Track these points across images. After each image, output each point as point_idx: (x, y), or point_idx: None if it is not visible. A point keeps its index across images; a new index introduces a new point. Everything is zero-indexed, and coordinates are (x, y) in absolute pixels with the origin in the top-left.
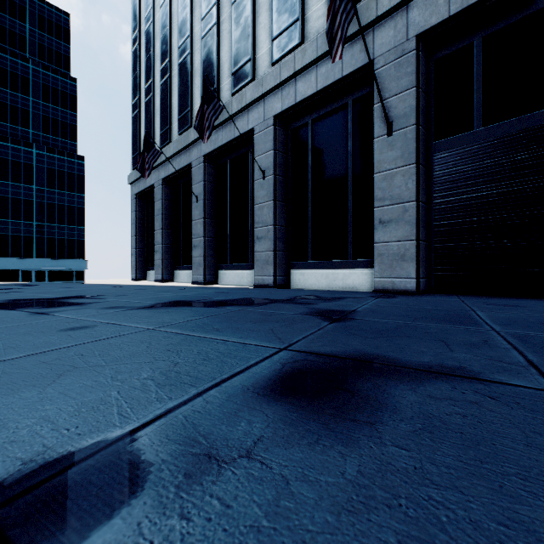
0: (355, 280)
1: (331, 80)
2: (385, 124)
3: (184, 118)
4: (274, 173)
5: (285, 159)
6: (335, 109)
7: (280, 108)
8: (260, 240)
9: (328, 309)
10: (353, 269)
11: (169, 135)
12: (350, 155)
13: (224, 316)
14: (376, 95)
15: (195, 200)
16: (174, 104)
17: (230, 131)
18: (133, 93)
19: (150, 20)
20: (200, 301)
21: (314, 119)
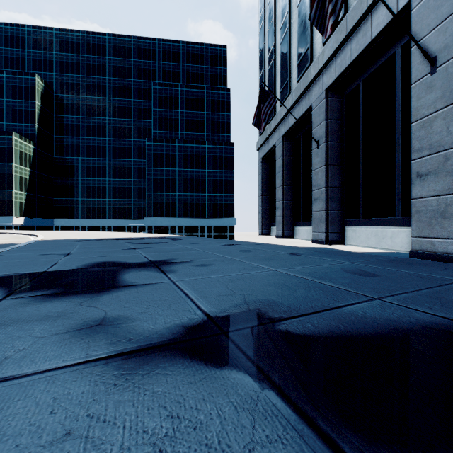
0: None
1: None
2: None
3: (303, 59)
4: None
5: None
6: None
7: None
8: (424, 178)
9: None
10: None
11: (288, 88)
12: None
13: None
14: None
15: (314, 146)
16: (293, 53)
17: (364, 35)
18: (259, 69)
19: None
20: (309, 322)
21: None
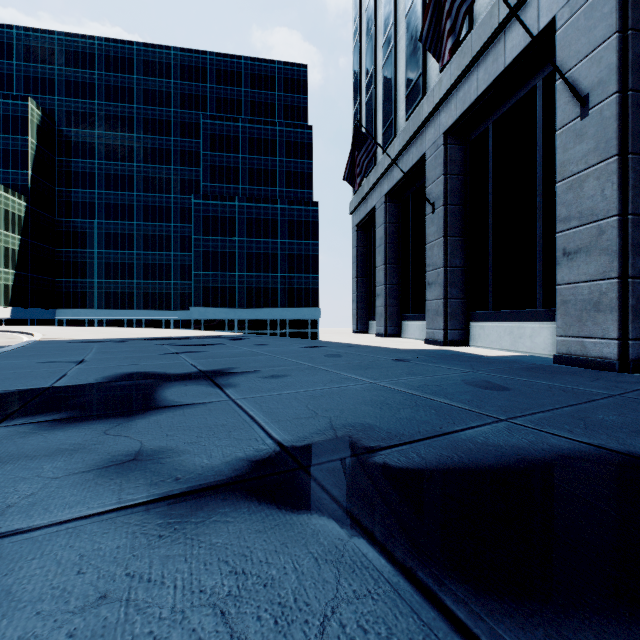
0: None
1: None
2: None
3: (413, 90)
4: (618, 89)
5: None
6: None
7: None
8: (573, 258)
9: None
10: None
11: (393, 128)
12: None
13: None
14: None
15: (429, 210)
16: (400, 81)
17: (495, 61)
18: (353, 101)
19: None
20: (414, 452)
21: None
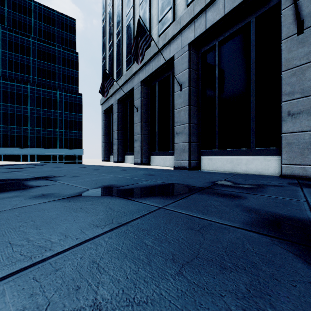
0: (258, 165)
1: (237, 2)
2: (294, 24)
3: (129, 59)
4: (188, 85)
5: (196, 75)
6: (238, 29)
7: (194, 36)
8: (178, 135)
9: (274, 214)
10: (255, 156)
11: (121, 72)
12: (253, 62)
13: (136, 229)
14: (284, 1)
15: (135, 110)
16: (124, 52)
17: (158, 61)
18: (102, 52)
19: (111, 5)
20: (126, 187)
21: (220, 41)
